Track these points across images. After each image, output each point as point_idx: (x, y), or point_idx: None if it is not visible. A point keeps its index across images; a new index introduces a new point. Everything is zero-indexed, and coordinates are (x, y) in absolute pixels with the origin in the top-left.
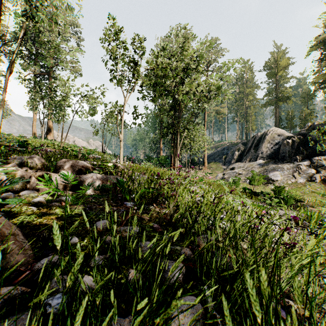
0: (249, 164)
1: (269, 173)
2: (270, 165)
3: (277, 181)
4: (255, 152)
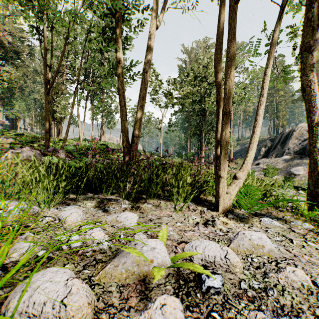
0: (274, 160)
1: (292, 168)
2: (295, 161)
3: (298, 175)
4: (282, 148)
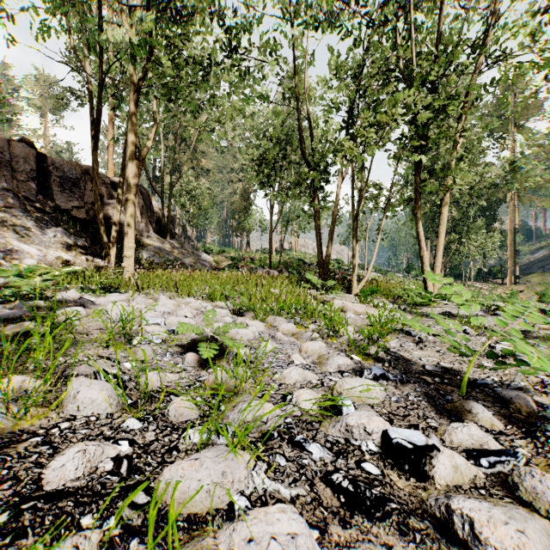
0: None
1: None
2: None
3: None
4: None
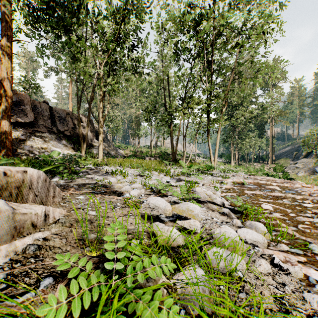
0: (309, 160)
1: (317, 167)
2: None
3: None
4: None
